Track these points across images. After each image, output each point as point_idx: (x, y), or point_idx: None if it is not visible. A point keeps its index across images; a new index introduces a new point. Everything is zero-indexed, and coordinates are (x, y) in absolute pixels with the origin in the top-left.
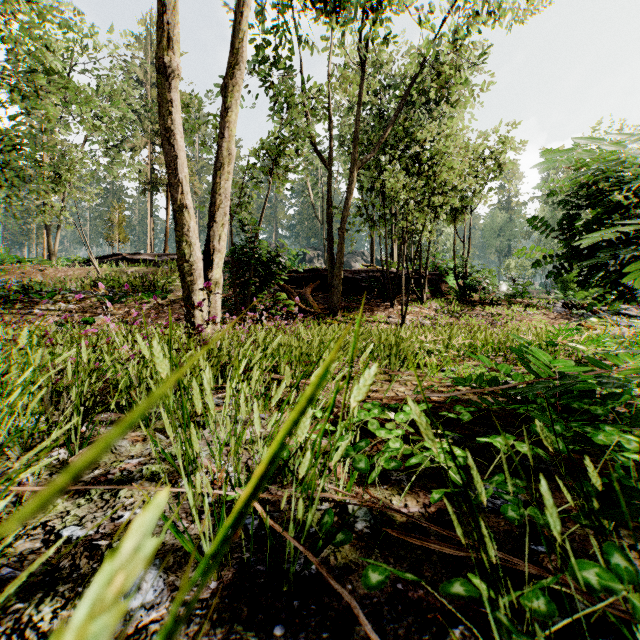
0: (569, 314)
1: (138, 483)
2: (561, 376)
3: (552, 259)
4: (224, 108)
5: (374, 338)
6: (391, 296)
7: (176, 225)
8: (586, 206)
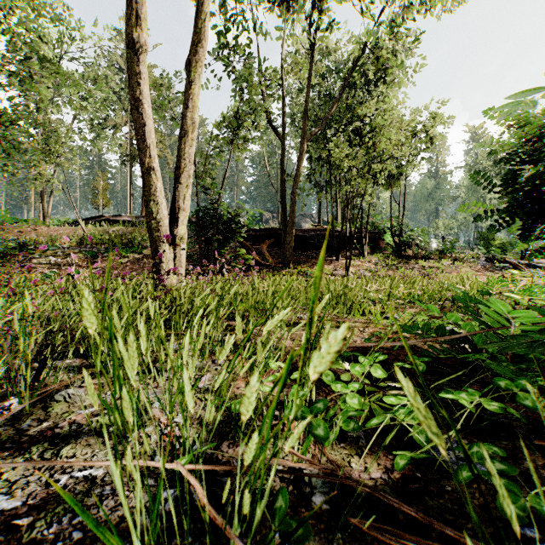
0: (492, 267)
1: (83, 439)
2: (539, 330)
3: (492, 213)
4: (188, 82)
5: (324, 288)
6: (336, 251)
7: (144, 186)
8: (527, 162)
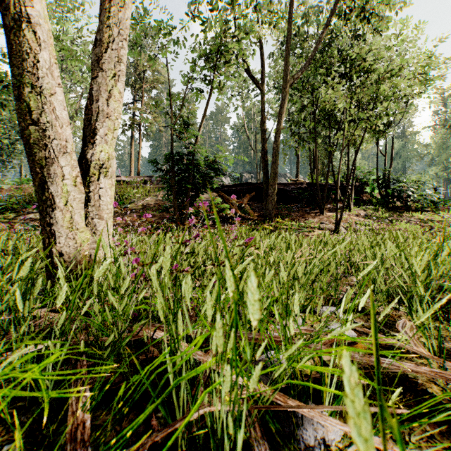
0: None
1: None
2: None
3: None
4: None
5: None
6: (320, 204)
7: (13, 55)
8: None
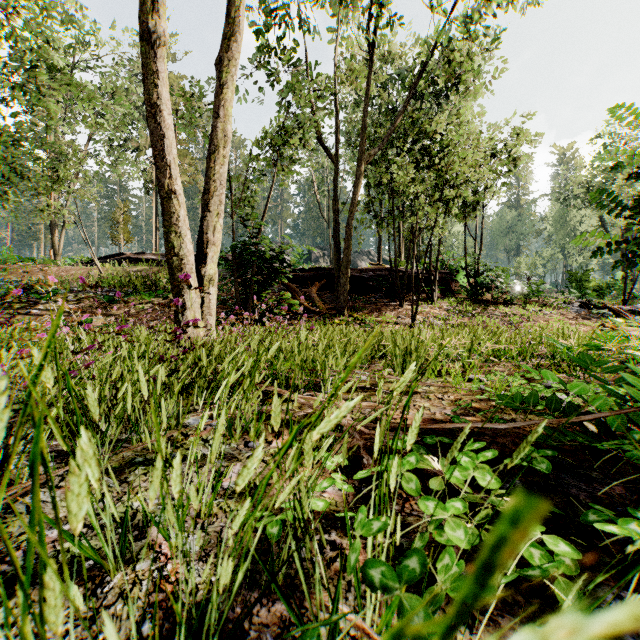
0: (588, 314)
1: (36, 588)
2: None
3: (616, 246)
4: (220, 85)
5: (390, 342)
6: (400, 295)
7: (164, 214)
8: None
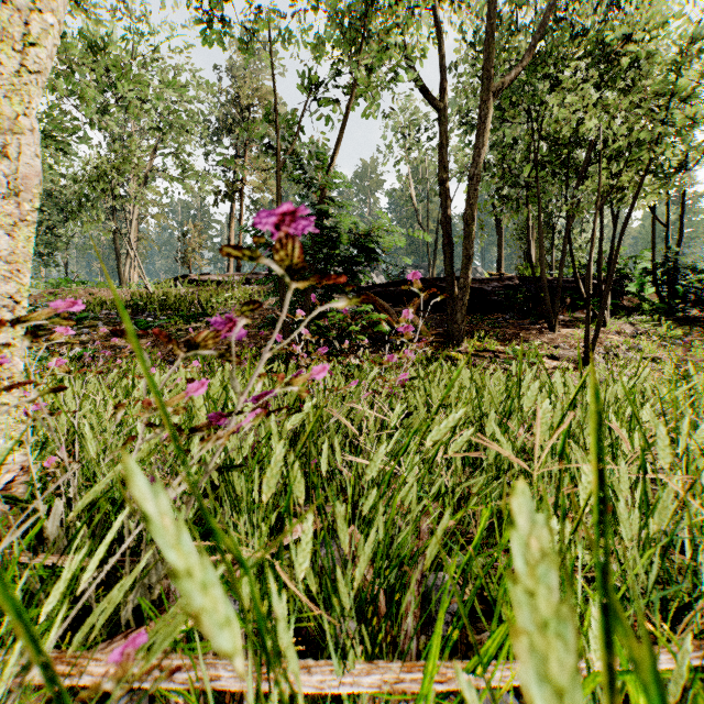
0: None
1: None
2: None
3: None
4: None
5: None
6: (550, 313)
7: None
8: None
